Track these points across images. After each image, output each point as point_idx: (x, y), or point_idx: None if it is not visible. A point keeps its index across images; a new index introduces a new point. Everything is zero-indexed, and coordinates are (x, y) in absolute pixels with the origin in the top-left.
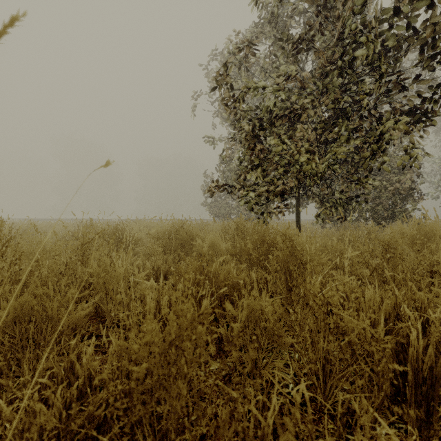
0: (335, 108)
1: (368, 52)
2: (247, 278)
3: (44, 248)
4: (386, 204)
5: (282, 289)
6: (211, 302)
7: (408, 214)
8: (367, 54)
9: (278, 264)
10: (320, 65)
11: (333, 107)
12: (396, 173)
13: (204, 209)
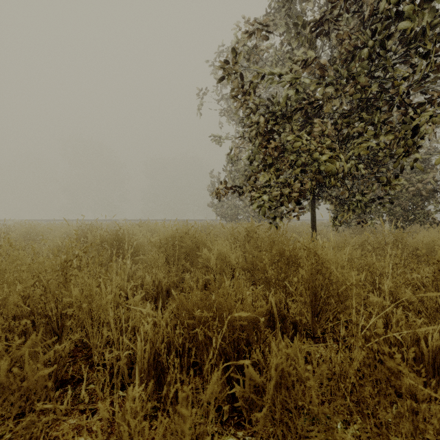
0: (361, 98)
1: (410, 26)
2: (263, 301)
3: (23, 265)
4: (405, 205)
5: (307, 316)
6: (222, 346)
7: (430, 216)
8: (409, 29)
9: (301, 284)
10: (343, 51)
11: (358, 97)
12: (417, 172)
13: (211, 209)
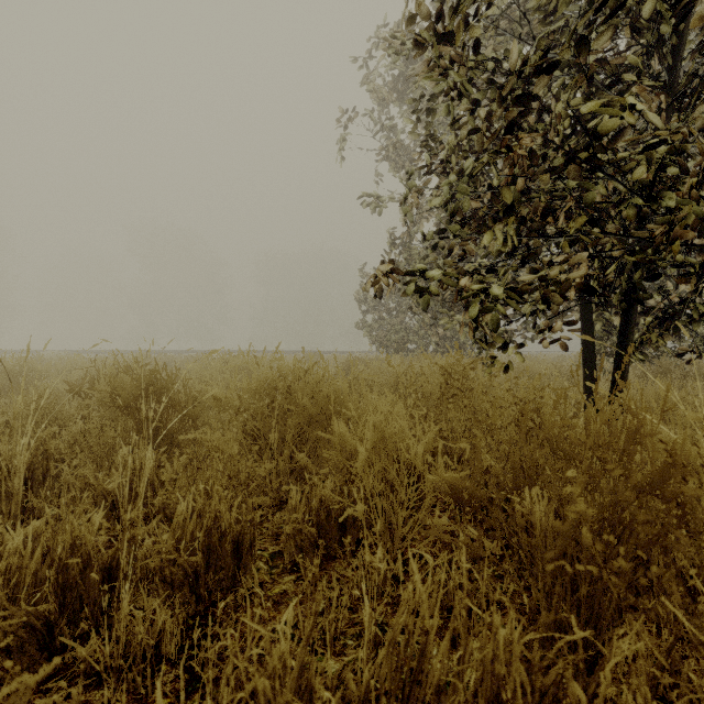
0: None
1: None
2: (579, 687)
3: None
4: None
5: None
6: None
7: None
8: None
9: None
10: None
11: None
12: None
13: (361, 334)
